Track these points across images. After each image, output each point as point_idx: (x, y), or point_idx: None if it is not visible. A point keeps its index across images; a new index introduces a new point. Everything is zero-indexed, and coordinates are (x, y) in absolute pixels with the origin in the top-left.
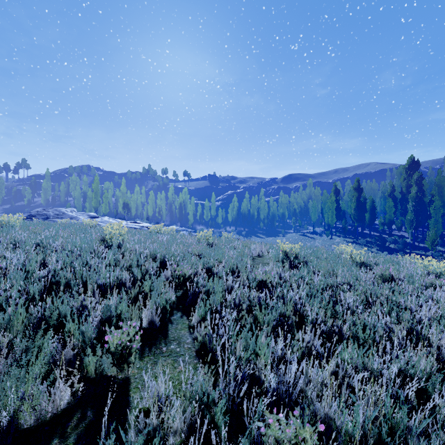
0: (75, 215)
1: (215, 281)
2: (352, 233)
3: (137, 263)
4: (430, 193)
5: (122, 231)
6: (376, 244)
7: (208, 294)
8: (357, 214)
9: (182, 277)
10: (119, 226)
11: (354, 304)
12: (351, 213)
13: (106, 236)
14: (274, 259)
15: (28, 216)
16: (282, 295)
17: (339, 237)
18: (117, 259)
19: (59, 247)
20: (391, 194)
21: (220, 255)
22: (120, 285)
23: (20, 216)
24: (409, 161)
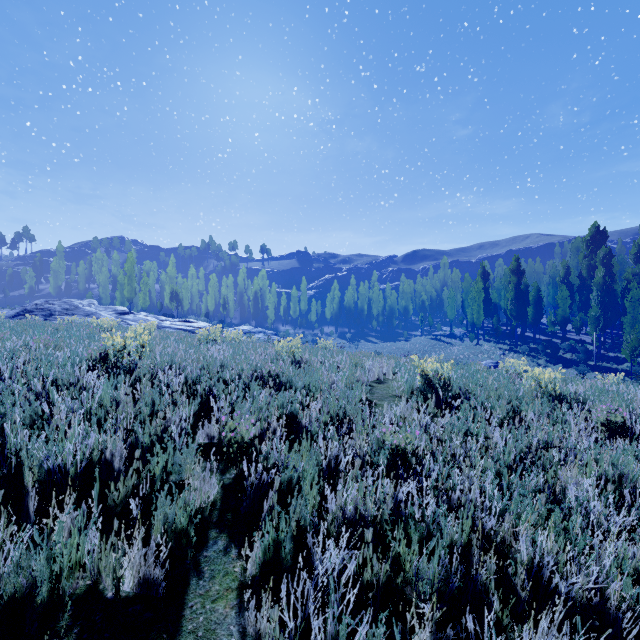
0: (94, 311)
1: (303, 447)
2: (507, 336)
3: (151, 409)
4: (625, 278)
5: (138, 341)
6: (544, 353)
7: (289, 483)
8: (515, 308)
9: (235, 443)
10: (148, 329)
11: (605, 513)
12: (506, 307)
13: (109, 350)
14: (407, 388)
15: (21, 312)
16: (445, 488)
17: (489, 342)
18: (117, 399)
19: (7, 374)
20: (565, 279)
21: (314, 384)
22: (102, 464)
23: (9, 312)
24: (592, 231)
